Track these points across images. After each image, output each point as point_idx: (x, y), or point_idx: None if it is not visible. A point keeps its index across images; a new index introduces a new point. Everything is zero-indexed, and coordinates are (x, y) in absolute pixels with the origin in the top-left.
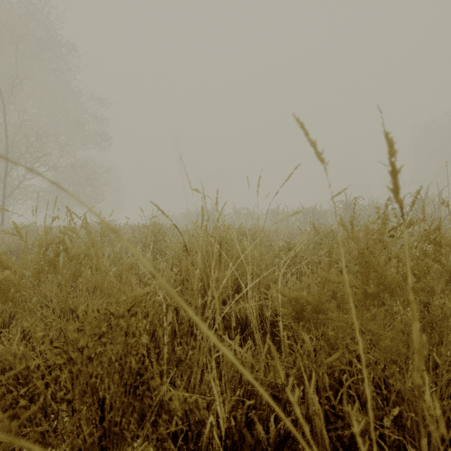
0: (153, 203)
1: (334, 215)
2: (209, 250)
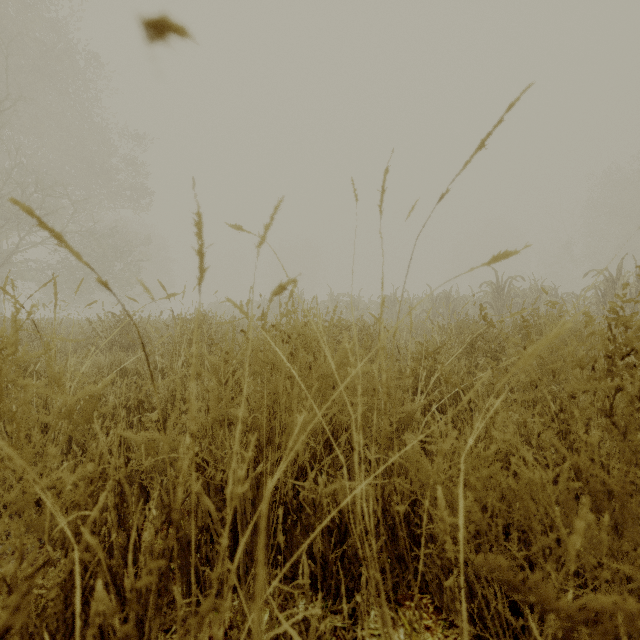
0: (24, 205)
1: (477, 305)
2: (271, 361)
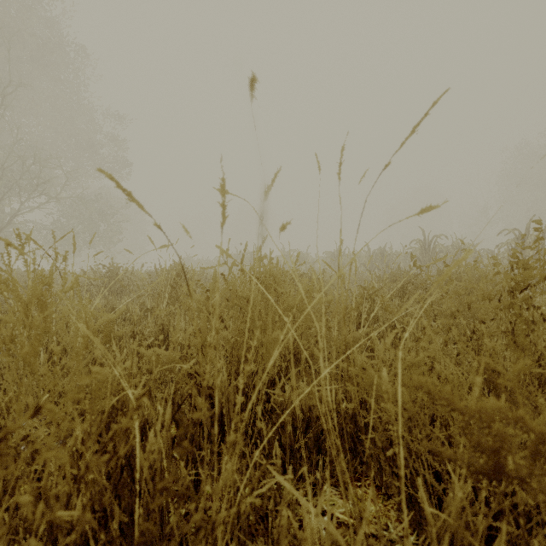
0: (106, 173)
1: (408, 259)
2: (247, 296)
